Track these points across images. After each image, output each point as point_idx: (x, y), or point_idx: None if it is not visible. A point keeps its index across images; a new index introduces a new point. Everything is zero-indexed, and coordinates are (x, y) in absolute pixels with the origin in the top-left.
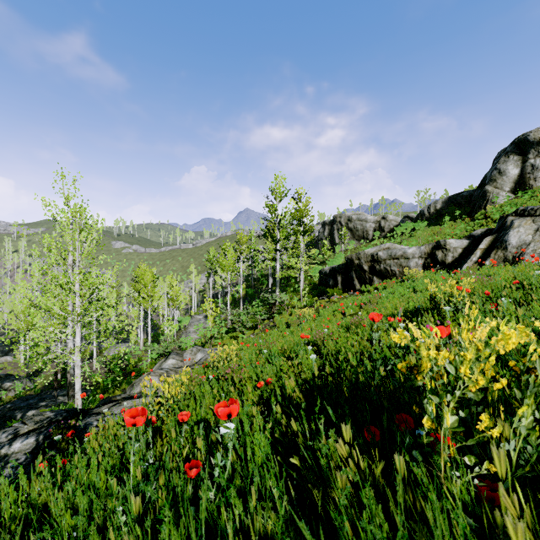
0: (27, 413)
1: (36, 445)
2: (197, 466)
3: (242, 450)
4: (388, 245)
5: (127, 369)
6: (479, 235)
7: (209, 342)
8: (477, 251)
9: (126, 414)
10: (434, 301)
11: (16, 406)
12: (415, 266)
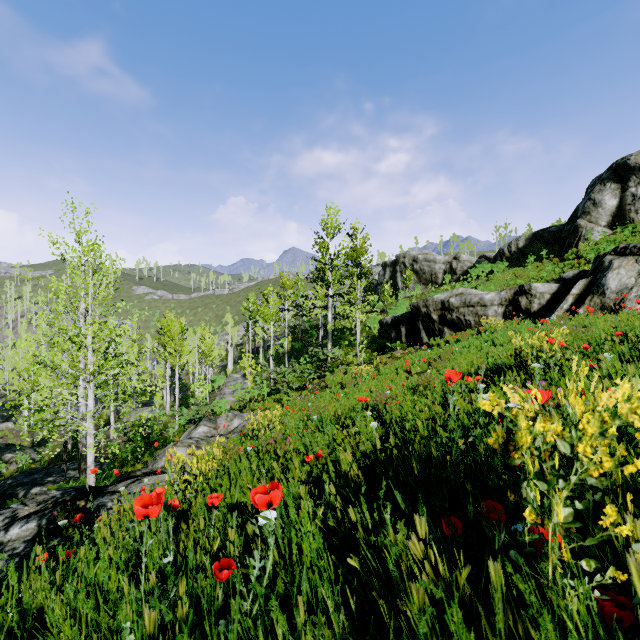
0: (31, 490)
1: (38, 532)
2: (230, 565)
3: (286, 546)
4: (462, 291)
5: (151, 437)
6: (571, 278)
7: (248, 405)
8: (569, 296)
9: (136, 503)
10: (519, 357)
11: (18, 482)
12: (494, 315)
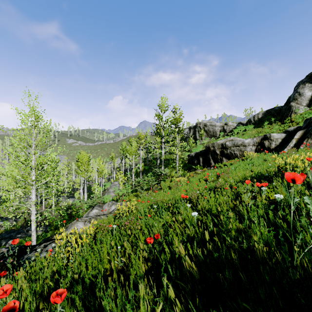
0: (8, 241)
1: None
2: None
3: None
4: (232, 138)
5: (72, 214)
6: (292, 131)
7: (121, 198)
8: (293, 140)
9: None
10: (281, 170)
11: (3, 237)
12: (250, 150)
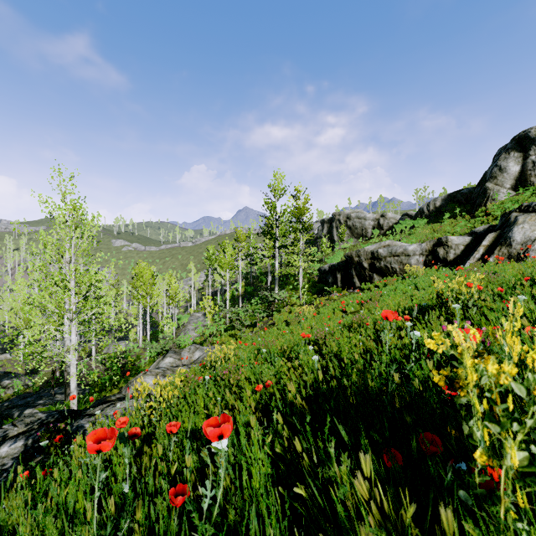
0: (24, 411)
1: (24, 450)
2: (184, 492)
3: (237, 475)
4: (388, 243)
5: (126, 366)
6: (482, 232)
7: (208, 340)
8: (481, 247)
9: (90, 439)
10: (441, 299)
11: (14, 404)
12: (416, 263)
